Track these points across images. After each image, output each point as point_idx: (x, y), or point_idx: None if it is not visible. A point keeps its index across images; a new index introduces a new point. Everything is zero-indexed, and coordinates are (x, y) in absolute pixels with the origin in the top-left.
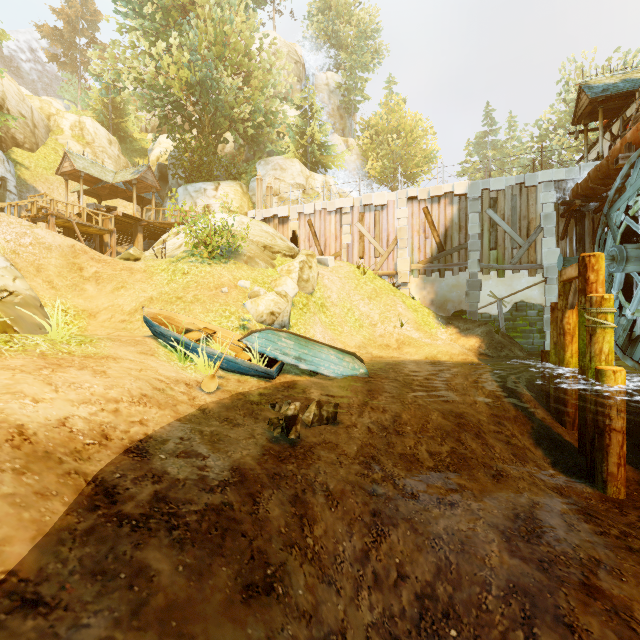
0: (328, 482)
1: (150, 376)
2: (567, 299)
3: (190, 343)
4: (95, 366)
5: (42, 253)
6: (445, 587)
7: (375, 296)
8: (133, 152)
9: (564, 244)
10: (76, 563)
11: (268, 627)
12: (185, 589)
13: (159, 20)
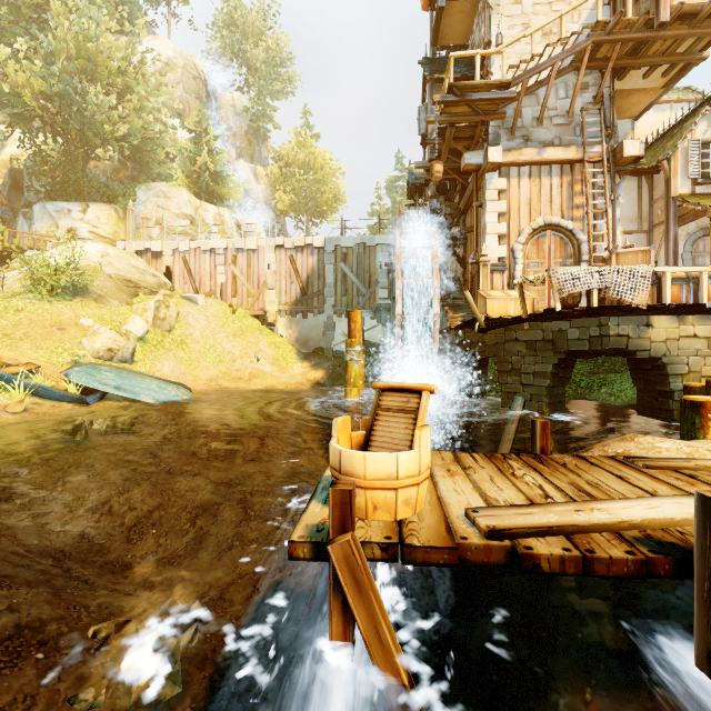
0: (95, 463)
1: None
2: None
3: (6, 376)
4: None
5: None
6: (160, 512)
7: (240, 334)
8: None
9: None
10: None
11: None
12: None
13: (5, 13)
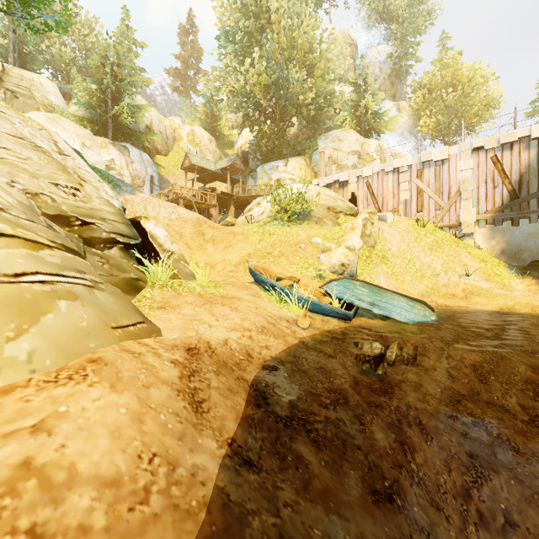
0: (420, 417)
1: (263, 313)
2: None
3: (283, 288)
4: (230, 304)
5: (182, 225)
6: None
7: (436, 247)
8: (224, 145)
9: None
10: (261, 442)
11: (399, 530)
12: (331, 480)
13: (245, 43)
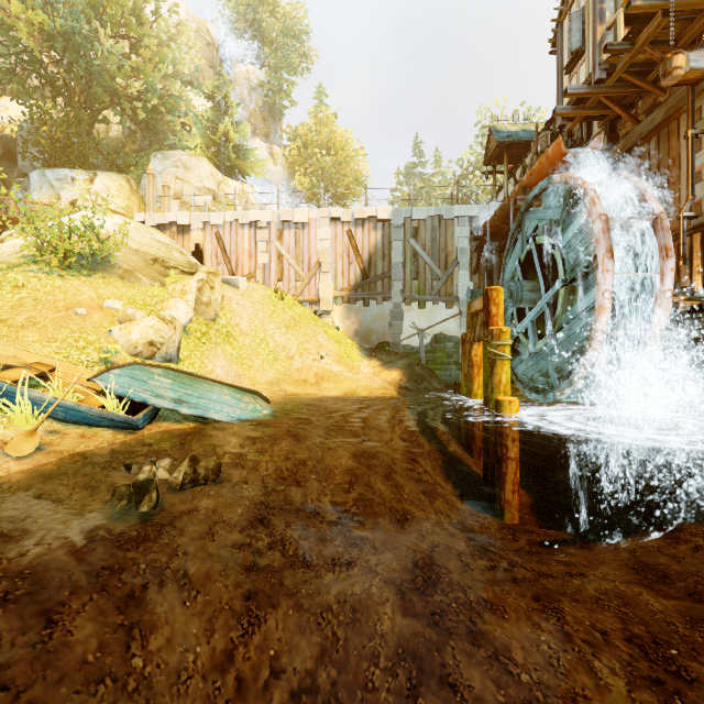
0: (188, 566)
1: None
2: (475, 331)
3: (2, 385)
4: None
5: None
6: (329, 672)
7: (294, 325)
8: None
9: (477, 279)
10: None
11: None
12: None
13: None
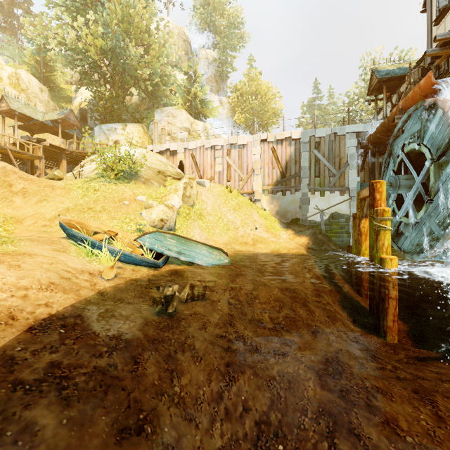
0: (195, 343)
1: (59, 268)
2: (363, 211)
3: (96, 242)
4: (11, 261)
5: None
6: (276, 414)
7: (238, 208)
8: (60, 99)
9: (362, 174)
10: None
11: None
12: (66, 438)
13: (79, 0)
